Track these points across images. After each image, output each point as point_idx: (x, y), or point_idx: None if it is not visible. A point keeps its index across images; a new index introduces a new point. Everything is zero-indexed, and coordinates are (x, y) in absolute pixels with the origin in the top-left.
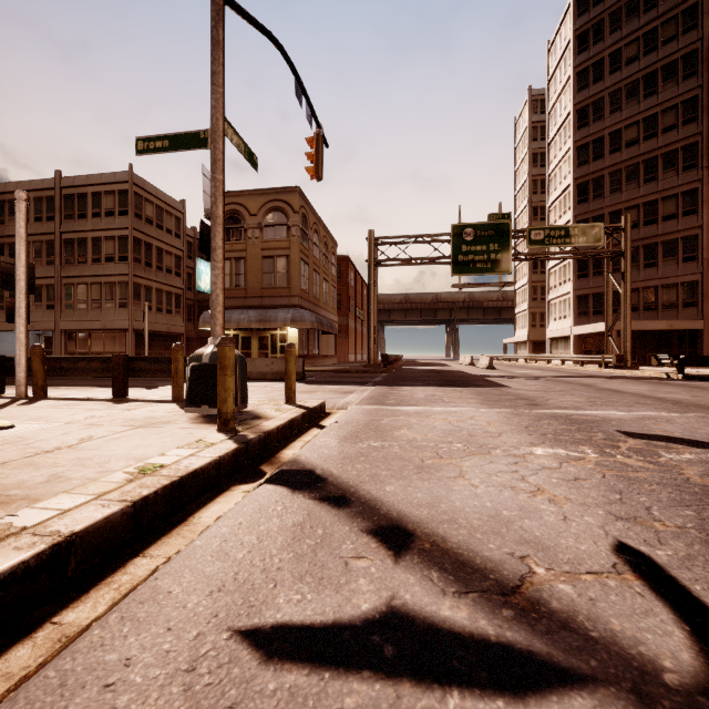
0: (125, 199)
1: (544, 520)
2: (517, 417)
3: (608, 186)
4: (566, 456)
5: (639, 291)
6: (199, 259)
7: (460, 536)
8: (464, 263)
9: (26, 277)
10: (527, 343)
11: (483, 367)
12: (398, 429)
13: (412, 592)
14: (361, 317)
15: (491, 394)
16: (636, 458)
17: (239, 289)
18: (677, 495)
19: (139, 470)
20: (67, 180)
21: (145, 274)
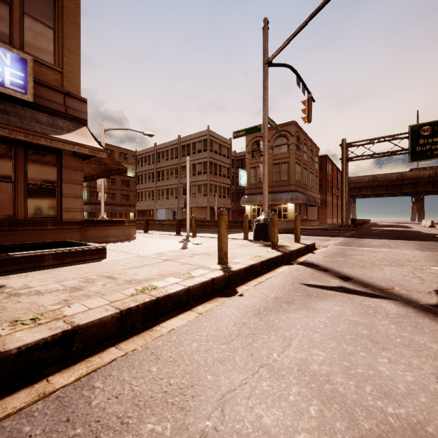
0: (206, 143)
1: (411, 282)
2: None
3: None
4: None
5: None
6: (240, 169)
7: (370, 281)
8: (421, 152)
9: (189, 189)
10: None
11: None
12: (354, 255)
13: (348, 285)
14: (336, 194)
15: (430, 245)
16: None
17: (260, 183)
18: None
19: (254, 256)
20: (182, 138)
21: (214, 179)
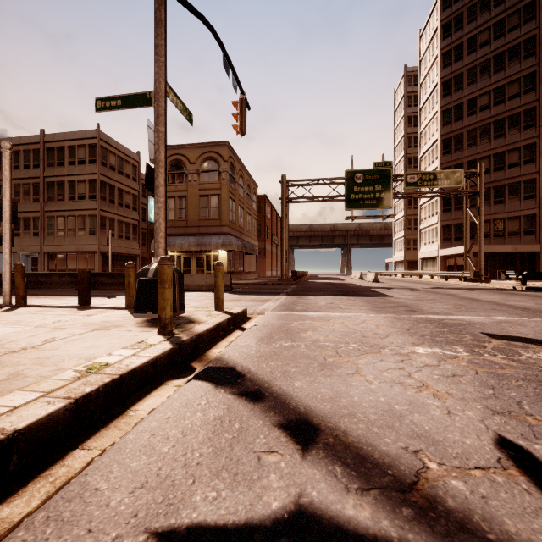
0: (94, 151)
1: (431, 414)
2: (400, 321)
3: (466, 141)
4: (443, 355)
5: (490, 222)
6: (151, 197)
7: (359, 430)
8: (355, 200)
9: (10, 210)
10: (404, 262)
11: (370, 280)
12: (304, 331)
13: (318, 488)
14: (276, 242)
15: (377, 302)
16: (501, 356)
17: (182, 220)
18: (541, 390)
19: (86, 368)
20: (48, 136)
21: (109, 209)
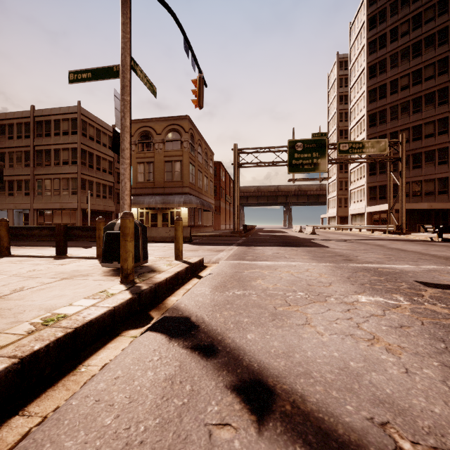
0: (76, 124)
1: (389, 373)
2: (339, 269)
3: (389, 116)
4: (386, 304)
5: (410, 184)
6: None
7: (317, 394)
8: (296, 165)
9: None
10: (336, 218)
11: (308, 233)
12: (255, 279)
13: None
14: (229, 201)
15: (317, 252)
16: (440, 305)
17: (150, 182)
18: None
19: (43, 321)
20: (37, 111)
21: (89, 172)
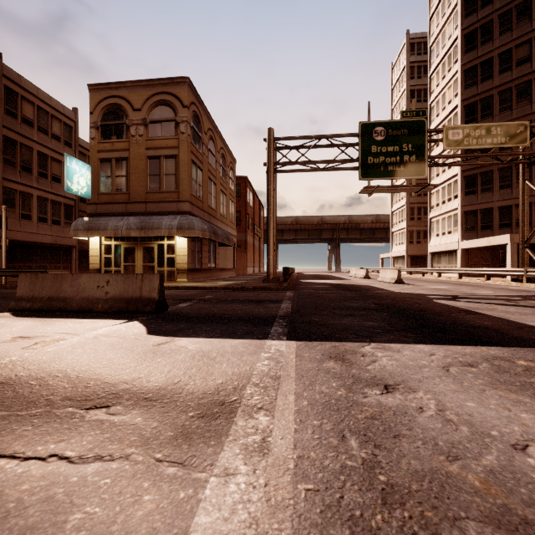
0: None
1: None
2: None
3: (498, 105)
4: None
5: (531, 206)
6: (70, 156)
7: None
8: (374, 165)
9: None
10: (406, 258)
11: (389, 281)
12: None
13: None
14: (259, 234)
15: None
16: None
17: (121, 194)
18: None
19: None
20: None
21: (21, 179)
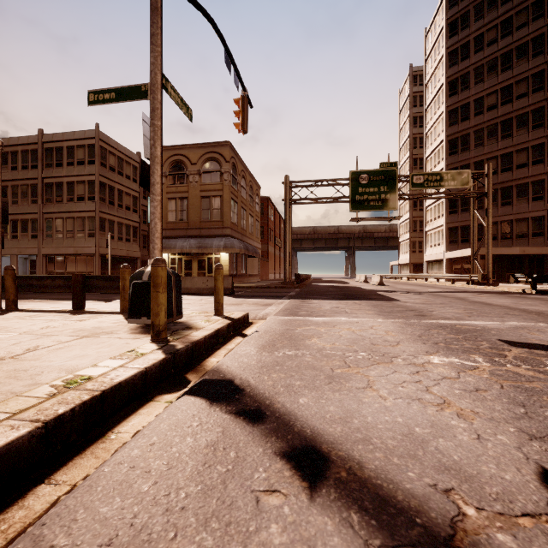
0: (93, 152)
1: (458, 439)
2: (410, 326)
3: (473, 142)
4: (461, 365)
5: (498, 224)
6: None
7: (376, 461)
8: (360, 201)
9: None
10: (409, 265)
11: (375, 284)
12: (309, 338)
13: (331, 546)
14: (279, 245)
15: (384, 306)
16: (525, 367)
17: (183, 222)
18: None
19: (65, 383)
20: (47, 136)
21: (109, 210)
